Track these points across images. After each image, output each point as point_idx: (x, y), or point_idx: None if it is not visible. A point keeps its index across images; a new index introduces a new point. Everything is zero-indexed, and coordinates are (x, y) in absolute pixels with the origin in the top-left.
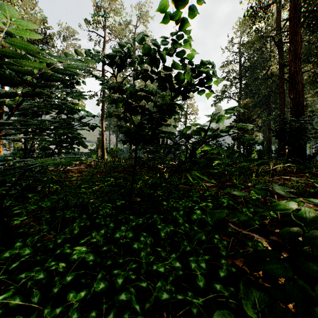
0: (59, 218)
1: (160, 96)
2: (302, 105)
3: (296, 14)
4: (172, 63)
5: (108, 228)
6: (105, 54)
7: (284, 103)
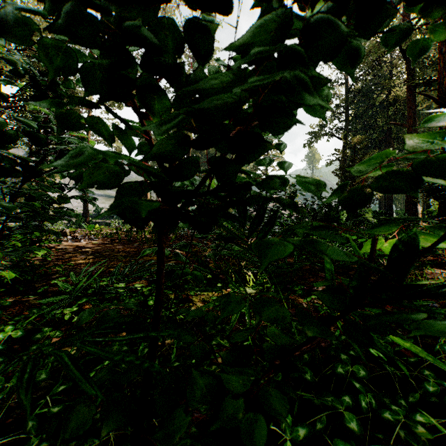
0: None
1: None
2: None
3: None
4: None
5: None
6: None
7: None
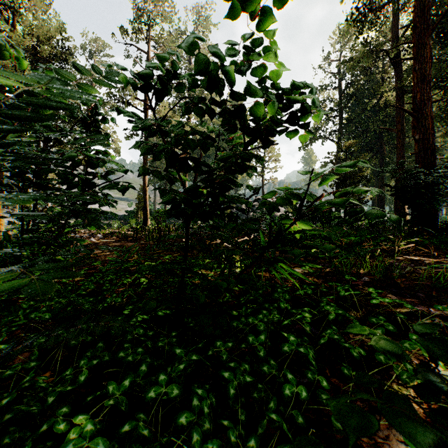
0: (62, 343)
1: (226, 140)
2: (432, 149)
3: (423, 17)
4: (247, 88)
5: (136, 375)
6: (138, 75)
7: (403, 145)
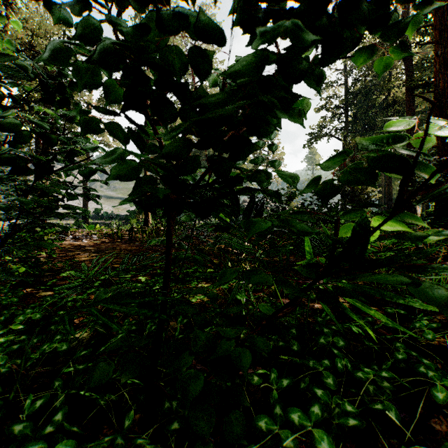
0: None
1: None
2: None
3: None
4: None
5: None
6: None
7: None
